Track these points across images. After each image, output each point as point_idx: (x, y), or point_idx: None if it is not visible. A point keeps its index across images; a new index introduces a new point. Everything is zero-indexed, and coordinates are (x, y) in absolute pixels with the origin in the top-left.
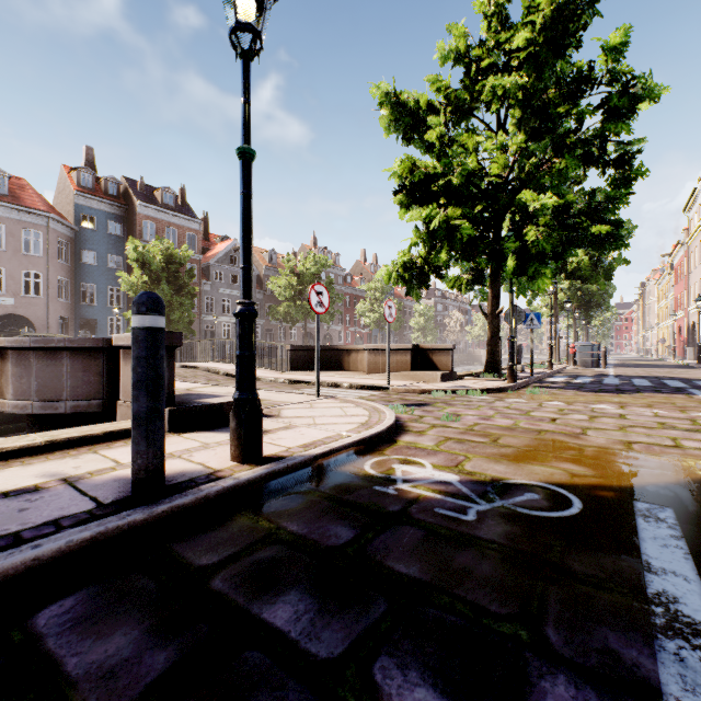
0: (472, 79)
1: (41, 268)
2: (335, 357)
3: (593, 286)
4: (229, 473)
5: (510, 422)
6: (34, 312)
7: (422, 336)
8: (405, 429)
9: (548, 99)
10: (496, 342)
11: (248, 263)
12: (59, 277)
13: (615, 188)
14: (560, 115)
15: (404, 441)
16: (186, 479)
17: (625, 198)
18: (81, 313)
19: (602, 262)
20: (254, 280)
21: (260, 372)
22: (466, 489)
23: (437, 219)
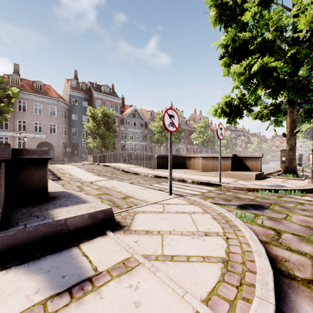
0: None
1: (55, 122)
2: (182, 161)
3: None
4: None
5: None
6: (53, 141)
7: (224, 149)
8: (283, 271)
9: None
10: (294, 152)
11: None
12: (63, 126)
13: None
14: None
15: None
16: None
17: None
18: (72, 141)
19: None
20: (143, 124)
21: (140, 169)
22: None
23: (257, 64)
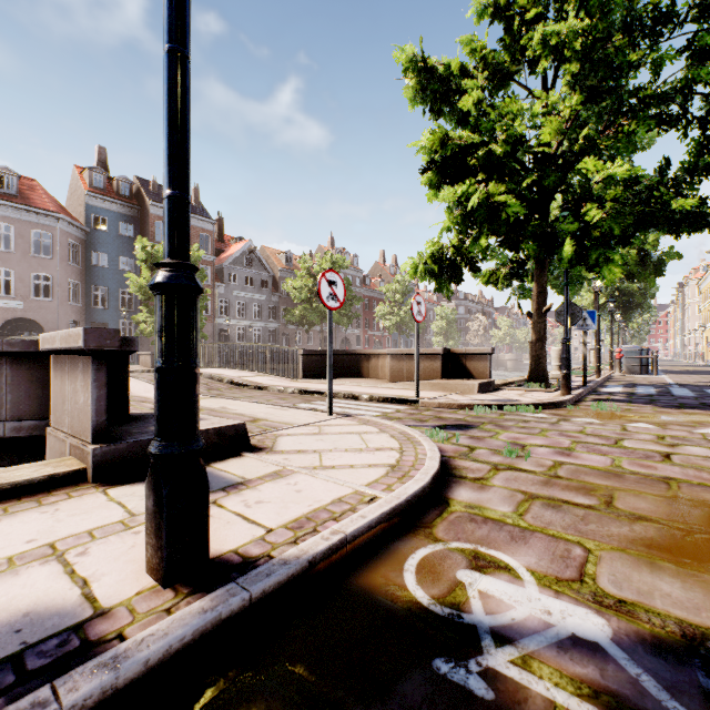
0: (514, 35)
1: (50, 271)
2: (353, 363)
3: (633, 285)
4: (117, 627)
5: (606, 460)
6: (44, 316)
7: (444, 340)
8: (456, 474)
9: (614, 45)
10: (543, 345)
11: (178, 187)
12: (70, 280)
13: (697, 156)
14: (630, 64)
15: (462, 503)
16: (9, 652)
17: (709, 168)
18: (92, 317)
19: (651, 256)
20: (269, 283)
21: (268, 380)
22: (649, 679)
23: (477, 195)
